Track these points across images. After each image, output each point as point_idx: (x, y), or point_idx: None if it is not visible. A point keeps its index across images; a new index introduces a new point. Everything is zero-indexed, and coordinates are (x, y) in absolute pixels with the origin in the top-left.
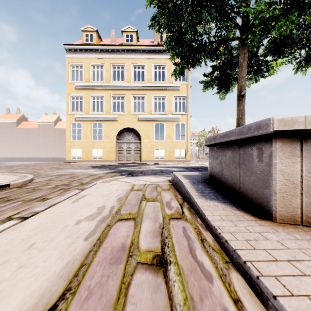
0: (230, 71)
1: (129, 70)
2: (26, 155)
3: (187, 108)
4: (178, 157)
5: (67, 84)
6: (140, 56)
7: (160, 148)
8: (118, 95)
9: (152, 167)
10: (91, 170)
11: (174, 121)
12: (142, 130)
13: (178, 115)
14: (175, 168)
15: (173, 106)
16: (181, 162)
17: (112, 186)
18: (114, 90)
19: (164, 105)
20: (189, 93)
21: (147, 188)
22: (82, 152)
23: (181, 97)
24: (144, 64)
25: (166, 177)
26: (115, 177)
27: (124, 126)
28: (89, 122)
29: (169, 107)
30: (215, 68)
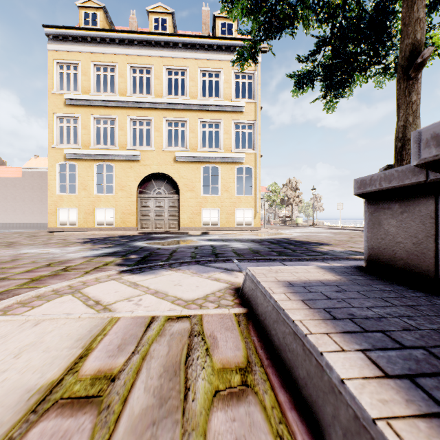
0: (352, 47)
1: (160, 76)
2: (3, 220)
3: (255, 143)
4: (239, 222)
5: (51, 95)
6: (178, 54)
7: (212, 207)
8: (141, 117)
9: (196, 241)
10: (71, 248)
11: (234, 163)
12: (182, 178)
13: (241, 153)
14: (239, 242)
15: (232, 139)
16: (245, 231)
17: (1, 343)
18: (134, 108)
19: (217, 142)
20: (258, 118)
21: (145, 362)
22: (78, 213)
23: (247, 124)
24: (185, 67)
25: (225, 272)
26: (84, 278)
27: (150, 170)
28: (89, 163)
29: (226, 140)
30: (322, 39)
